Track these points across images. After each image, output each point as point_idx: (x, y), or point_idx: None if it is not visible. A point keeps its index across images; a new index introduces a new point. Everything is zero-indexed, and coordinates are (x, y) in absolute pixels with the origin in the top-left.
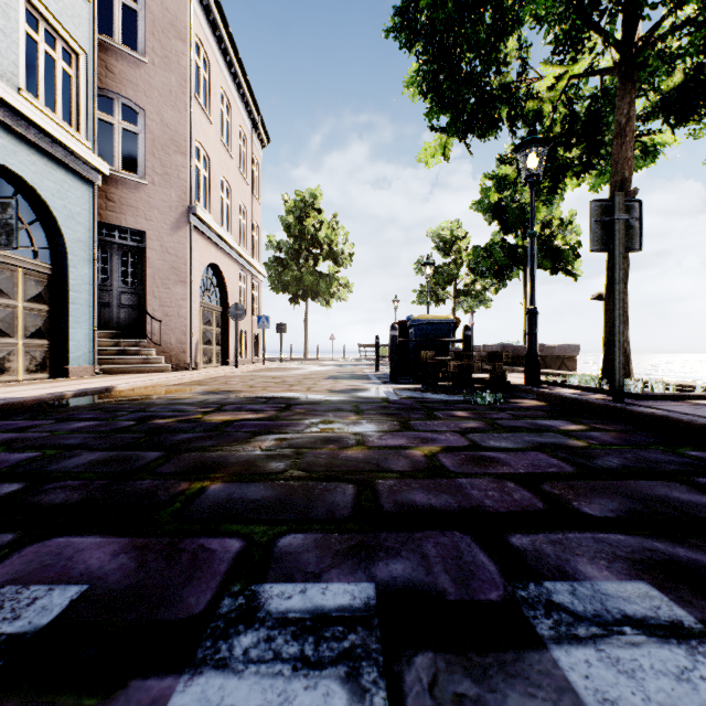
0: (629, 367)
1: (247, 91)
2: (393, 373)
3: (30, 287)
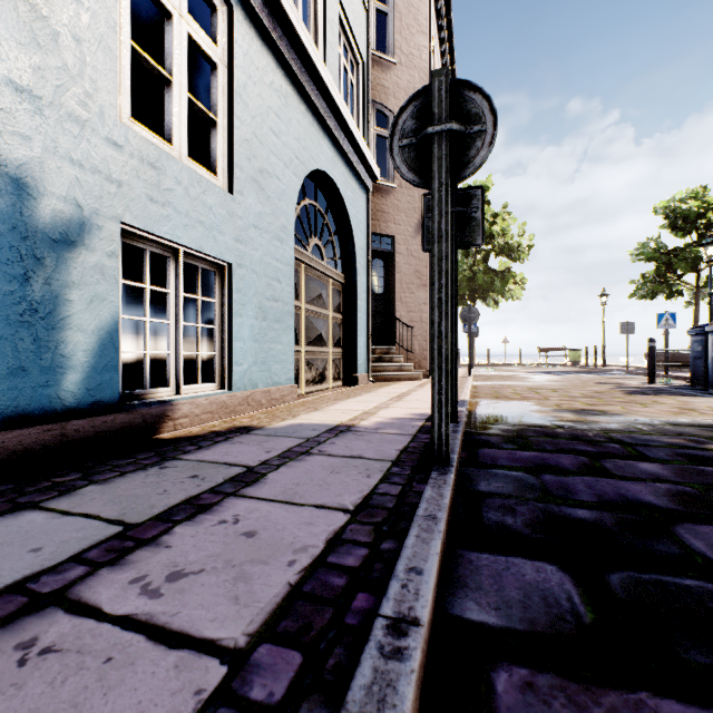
0: None
1: None
2: None
3: (334, 297)
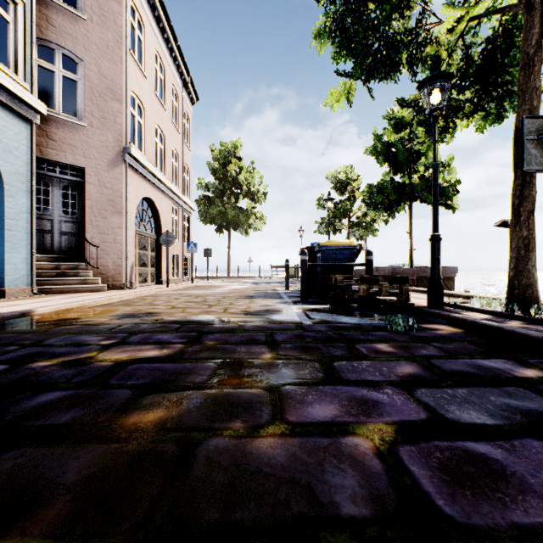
0: (537, 292)
1: (178, 55)
2: (303, 294)
3: None
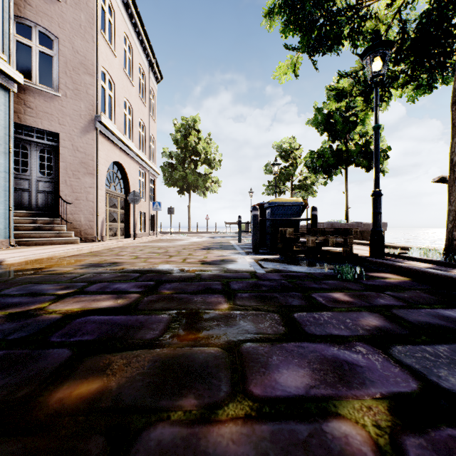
0: None
1: (145, 38)
2: (254, 245)
3: None
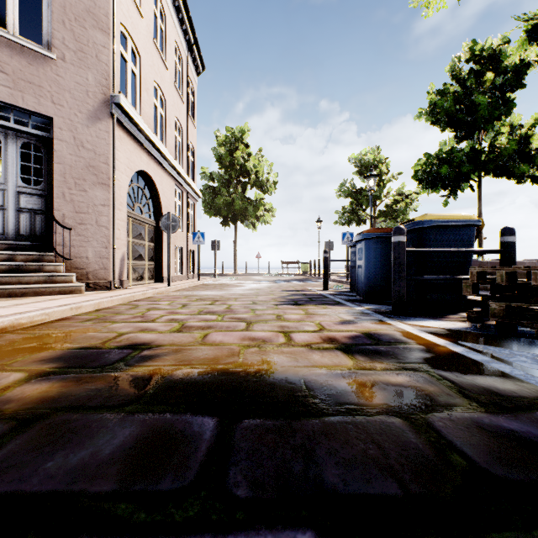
0: None
1: (182, 6)
2: (399, 300)
3: None
